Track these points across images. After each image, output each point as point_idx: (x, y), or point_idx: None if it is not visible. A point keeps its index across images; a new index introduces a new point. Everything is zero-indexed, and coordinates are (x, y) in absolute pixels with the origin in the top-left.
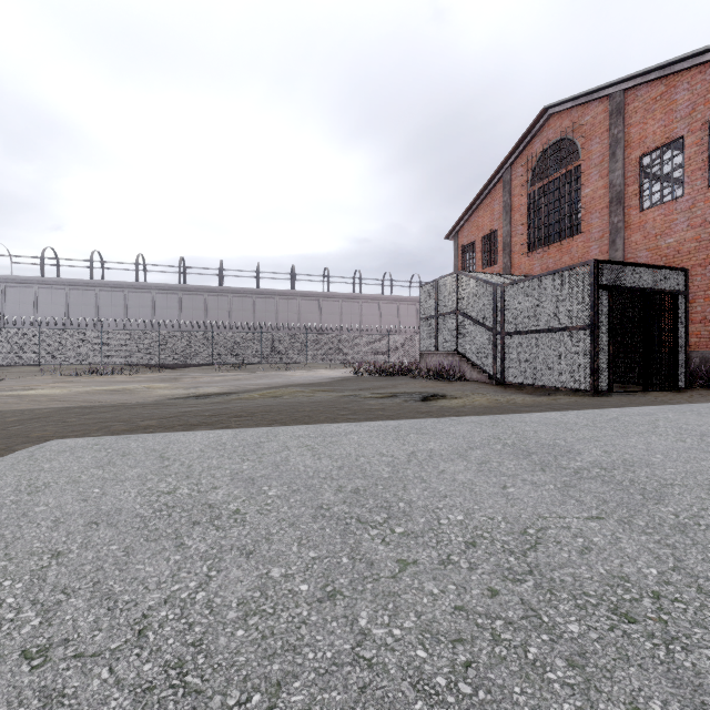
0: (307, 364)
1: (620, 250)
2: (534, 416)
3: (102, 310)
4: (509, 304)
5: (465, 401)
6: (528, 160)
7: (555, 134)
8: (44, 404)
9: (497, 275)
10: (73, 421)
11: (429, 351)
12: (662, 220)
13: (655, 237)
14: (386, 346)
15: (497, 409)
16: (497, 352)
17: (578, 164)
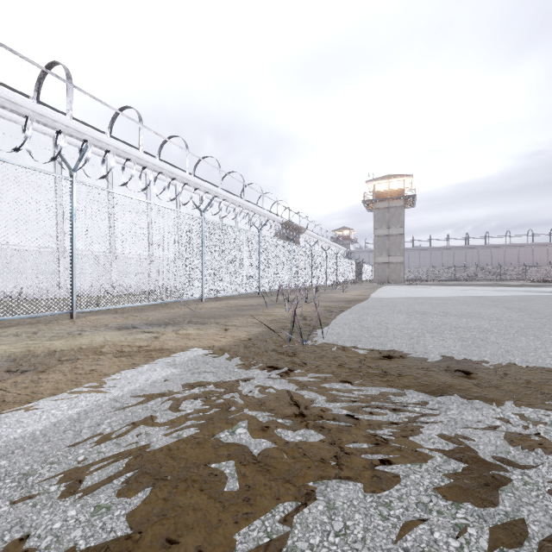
0: None
1: None
2: None
3: None
4: None
5: None
6: None
7: None
8: None
9: None
10: None
11: None
12: None
13: None
14: (550, 272)
15: None
16: None
17: None
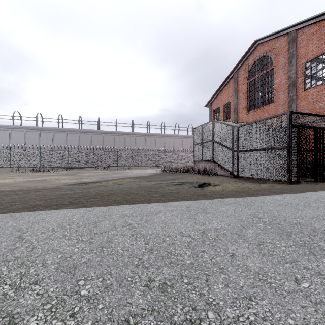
0: (139, 166)
1: (294, 110)
2: (267, 198)
3: (42, 141)
4: (241, 136)
5: (222, 187)
6: (246, 67)
7: (260, 54)
8: None
9: (233, 122)
10: None
11: (199, 160)
12: (317, 94)
13: (313, 103)
14: (176, 158)
15: (243, 193)
16: (234, 160)
17: (272, 68)
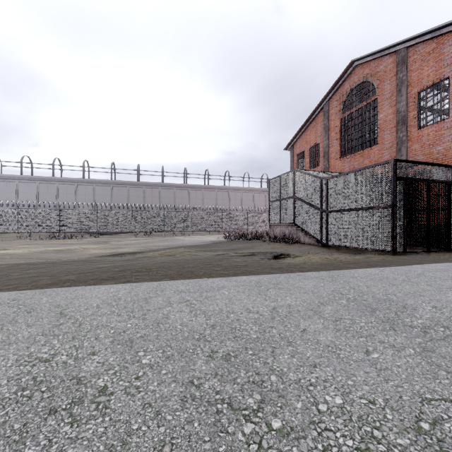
0: (194, 232)
1: (404, 155)
2: (359, 272)
3: (61, 196)
4: (331, 191)
5: (304, 259)
6: (340, 96)
7: (359, 79)
8: (6, 261)
9: (321, 172)
10: (16, 275)
11: (275, 223)
12: (434, 134)
13: (428, 146)
14: (246, 220)
15: (330, 266)
16: (322, 224)
17: (375, 98)
